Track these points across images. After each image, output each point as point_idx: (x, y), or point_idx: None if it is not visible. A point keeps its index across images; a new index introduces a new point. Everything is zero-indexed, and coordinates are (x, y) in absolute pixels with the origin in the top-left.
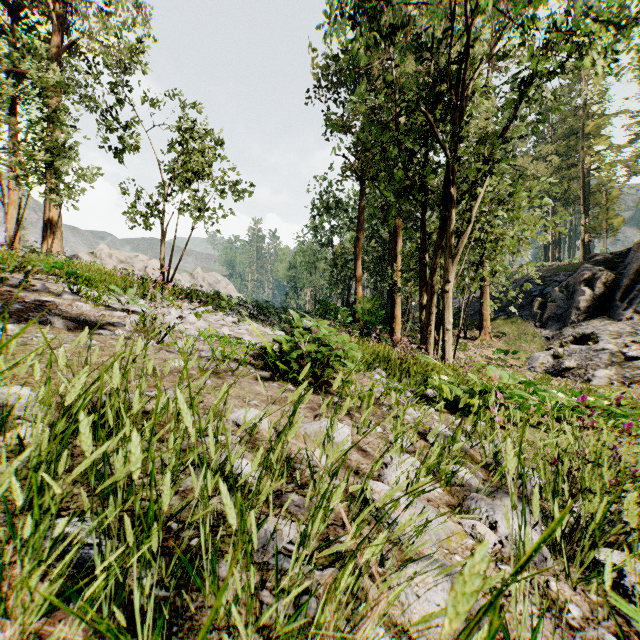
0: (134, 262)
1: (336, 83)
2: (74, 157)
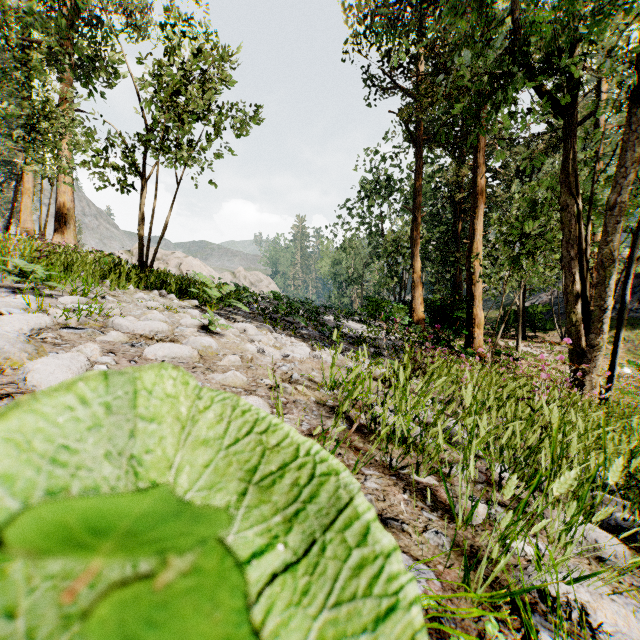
0: (169, 259)
1: (390, 18)
2: (59, 117)
